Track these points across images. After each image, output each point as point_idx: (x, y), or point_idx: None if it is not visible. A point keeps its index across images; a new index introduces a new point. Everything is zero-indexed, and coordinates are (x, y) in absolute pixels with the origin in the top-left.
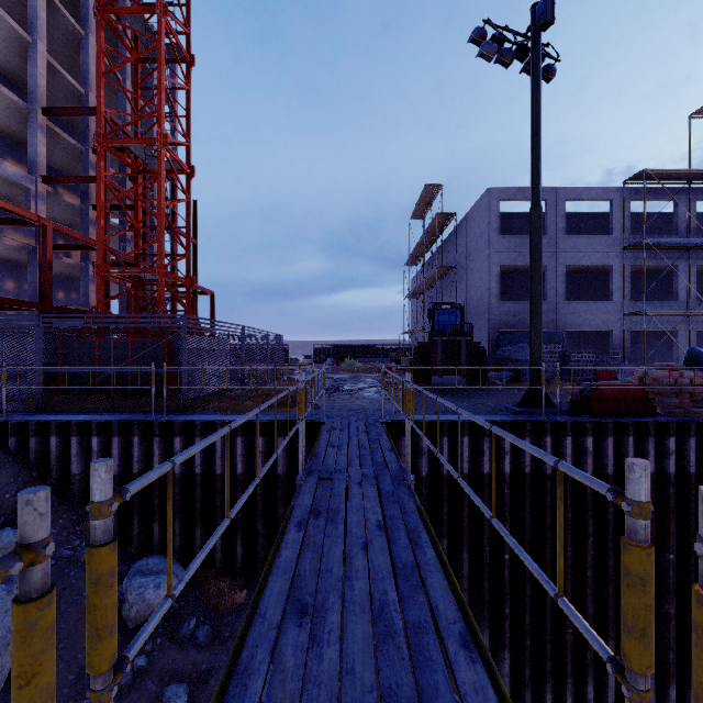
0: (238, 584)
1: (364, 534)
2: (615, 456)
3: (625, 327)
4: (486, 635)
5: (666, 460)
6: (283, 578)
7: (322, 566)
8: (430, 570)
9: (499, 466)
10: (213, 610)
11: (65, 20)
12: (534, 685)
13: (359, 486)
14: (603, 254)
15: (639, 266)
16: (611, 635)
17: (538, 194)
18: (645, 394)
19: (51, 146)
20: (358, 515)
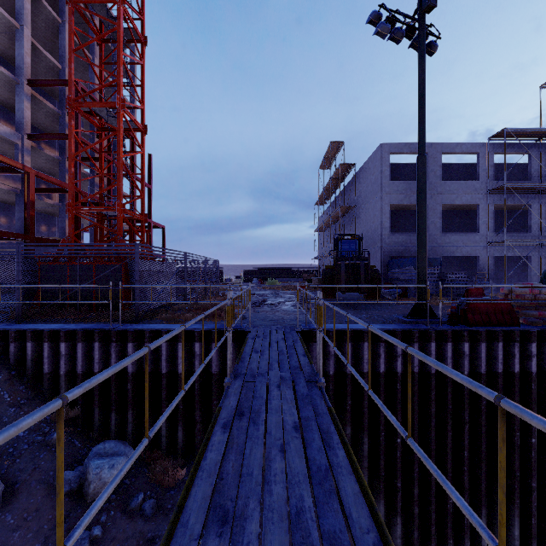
0: (180, 463)
1: (282, 435)
2: (487, 358)
3: (489, 254)
4: (382, 504)
5: (528, 362)
6: (207, 482)
7: (243, 469)
8: (342, 473)
9: (392, 366)
10: (158, 485)
11: (46, 11)
12: (421, 545)
13: (278, 388)
14: (472, 196)
15: (500, 205)
16: (484, 504)
17: (424, 146)
18: (511, 308)
19: (35, 111)
20: (277, 417)
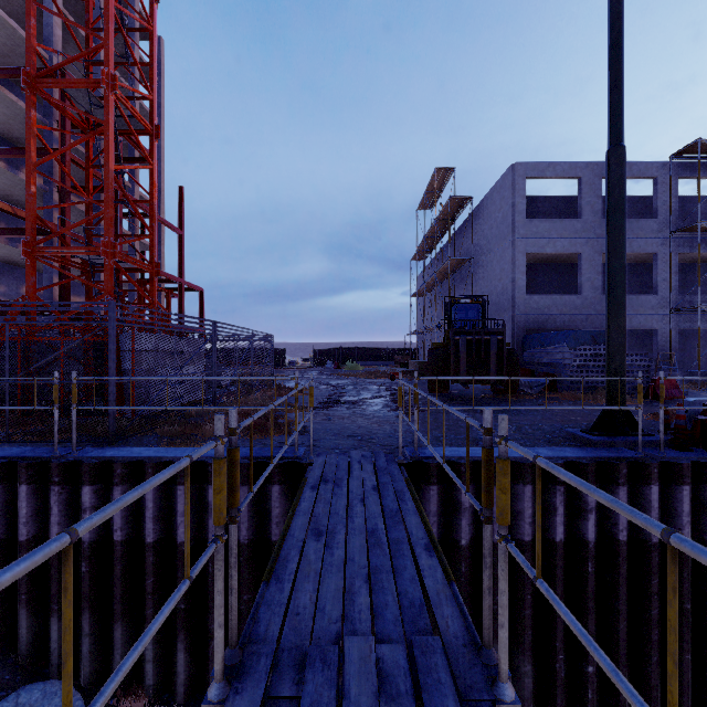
0: None
1: None
2: None
3: (672, 326)
4: None
5: None
6: None
7: None
8: None
9: (577, 529)
10: None
11: None
12: None
13: None
14: (646, 240)
15: (683, 256)
16: None
17: (621, 130)
18: None
19: (8, 118)
20: None
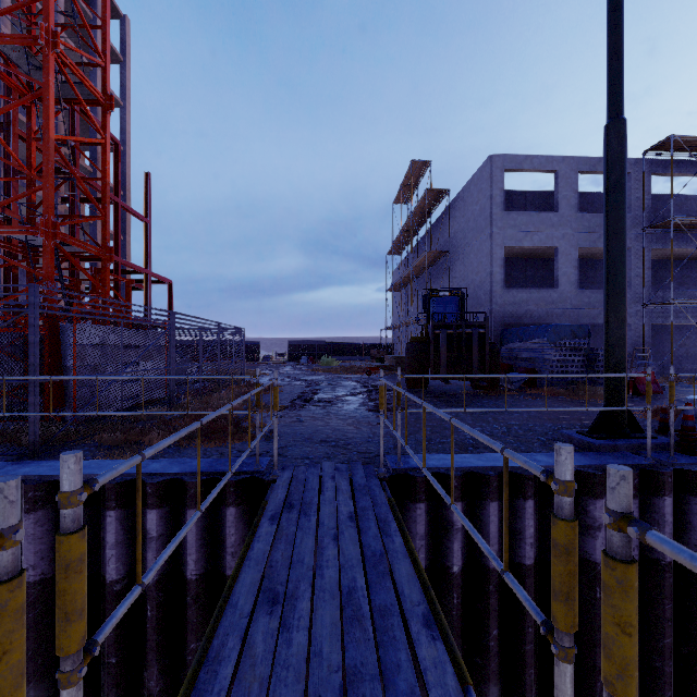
0: None
1: None
2: None
3: (645, 321)
4: None
5: None
6: None
7: None
8: None
9: (583, 548)
10: None
11: None
12: None
13: None
14: None
15: (654, 252)
16: None
17: (621, 101)
18: None
19: None
20: None
